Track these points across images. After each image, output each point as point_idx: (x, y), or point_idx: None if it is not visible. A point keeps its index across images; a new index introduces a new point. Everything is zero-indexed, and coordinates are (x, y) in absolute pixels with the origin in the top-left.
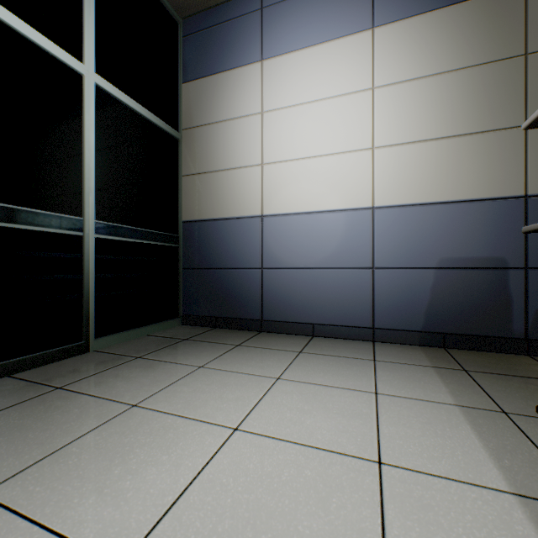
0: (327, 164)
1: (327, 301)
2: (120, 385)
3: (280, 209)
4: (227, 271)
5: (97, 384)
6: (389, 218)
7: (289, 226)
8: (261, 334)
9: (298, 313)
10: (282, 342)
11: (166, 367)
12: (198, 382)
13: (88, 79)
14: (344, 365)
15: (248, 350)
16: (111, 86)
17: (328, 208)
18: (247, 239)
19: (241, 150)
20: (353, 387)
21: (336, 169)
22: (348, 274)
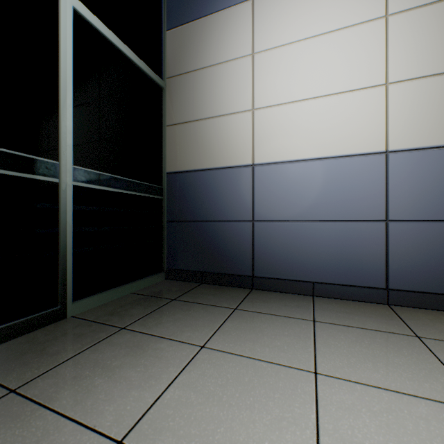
0: (329, 105)
1: (329, 257)
2: (99, 385)
3: (273, 157)
4: (214, 224)
5: (67, 383)
6: (407, 163)
7: (284, 175)
8: (254, 293)
9: (294, 270)
10: (283, 304)
11: (159, 347)
12: (208, 381)
13: (65, 0)
14: (386, 345)
15: (250, 318)
16: (92, 15)
17: (330, 154)
18: (236, 190)
19: (230, 96)
20: (439, 395)
21: (340, 110)
22: (355, 227)
